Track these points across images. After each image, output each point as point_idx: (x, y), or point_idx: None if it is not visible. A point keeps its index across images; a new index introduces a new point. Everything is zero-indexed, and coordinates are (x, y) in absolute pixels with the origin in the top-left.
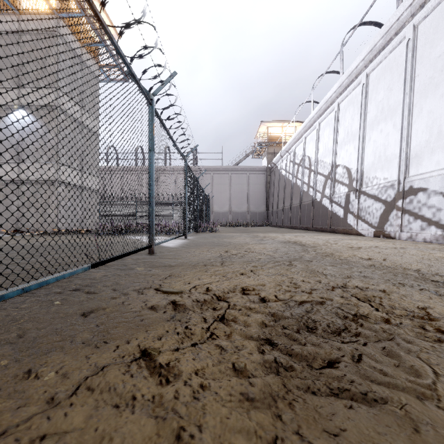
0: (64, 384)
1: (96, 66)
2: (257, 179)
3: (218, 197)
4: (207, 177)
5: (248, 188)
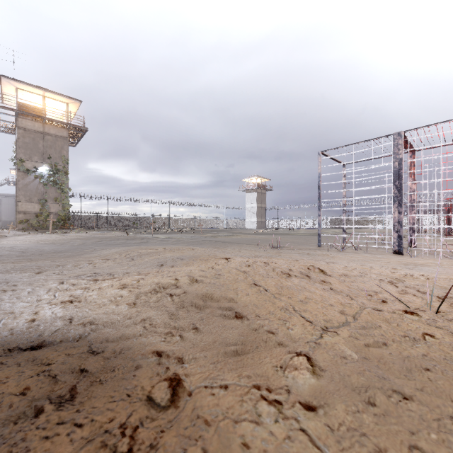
0: None
1: None
2: (9, 201)
3: None
4: None
5: (0, 206)
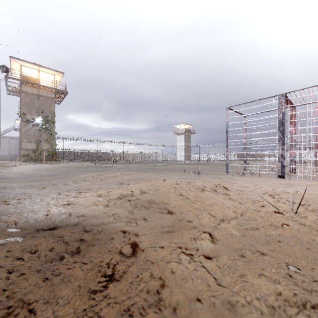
0: None
1: None
2: (15, 141)
3: None
4: None
5: (9, 145)
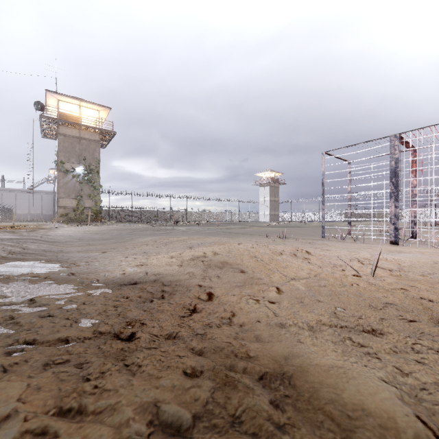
0: None
1: None
2: (48, 197)
3: (21, 206)
4: (12, 194)
5: (41, 201)
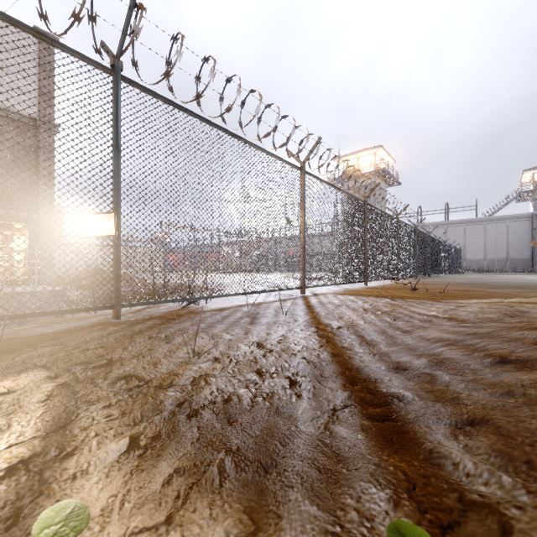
0: (443, 277)
1: (384, 185)
2: (519, 226)
3: (471, 246)
4: (459, 229)
5: (506, 236)
